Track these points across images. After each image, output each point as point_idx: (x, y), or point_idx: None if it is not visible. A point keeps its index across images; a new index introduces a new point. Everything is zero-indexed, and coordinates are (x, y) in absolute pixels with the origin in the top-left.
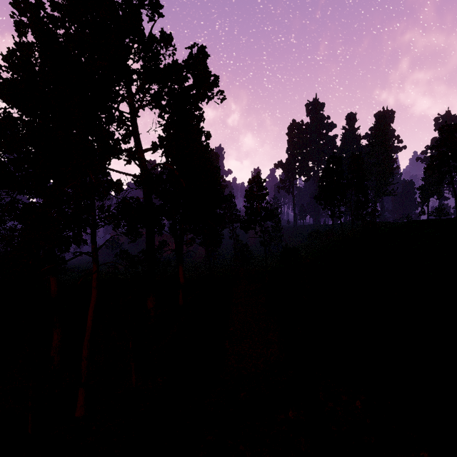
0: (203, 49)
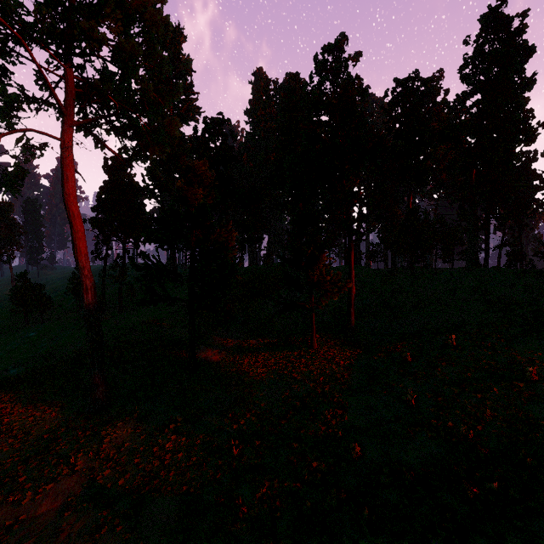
0: None
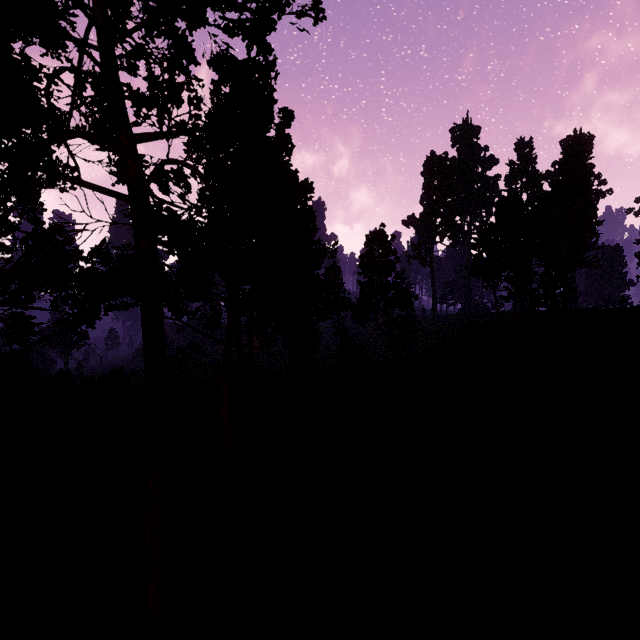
0: None
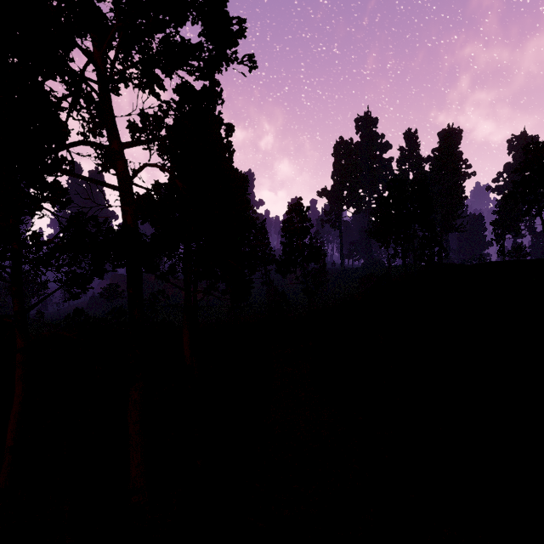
0: None
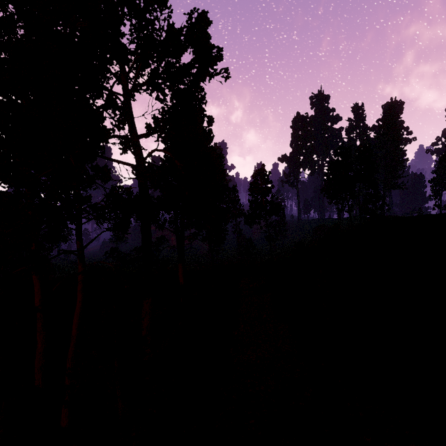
0: (204, 15)
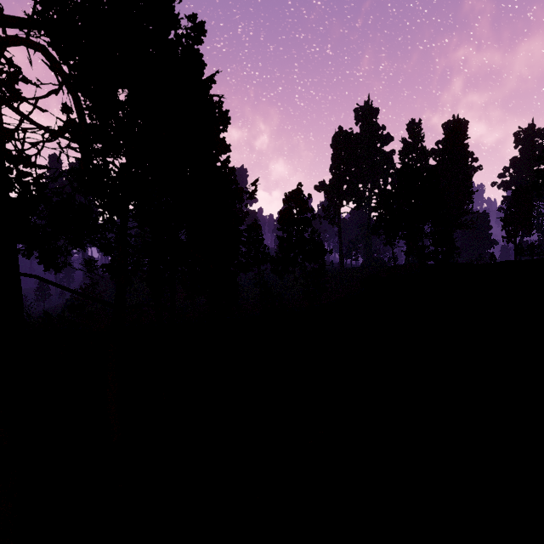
0: None
